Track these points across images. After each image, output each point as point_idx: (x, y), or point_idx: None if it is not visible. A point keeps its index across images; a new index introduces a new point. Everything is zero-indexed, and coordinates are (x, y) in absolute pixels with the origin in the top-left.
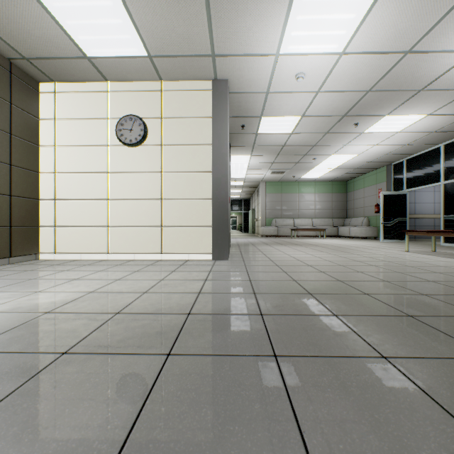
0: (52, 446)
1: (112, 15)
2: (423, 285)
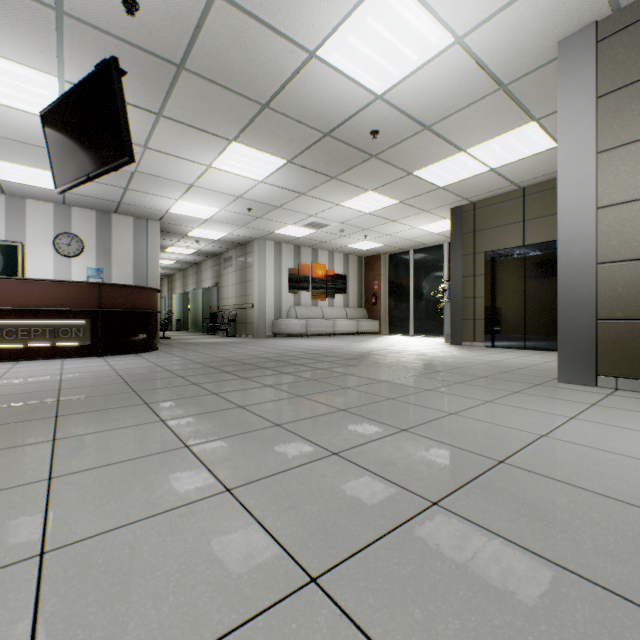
0: (343, 351)
1: (488, 148)
2: (281, 380)
